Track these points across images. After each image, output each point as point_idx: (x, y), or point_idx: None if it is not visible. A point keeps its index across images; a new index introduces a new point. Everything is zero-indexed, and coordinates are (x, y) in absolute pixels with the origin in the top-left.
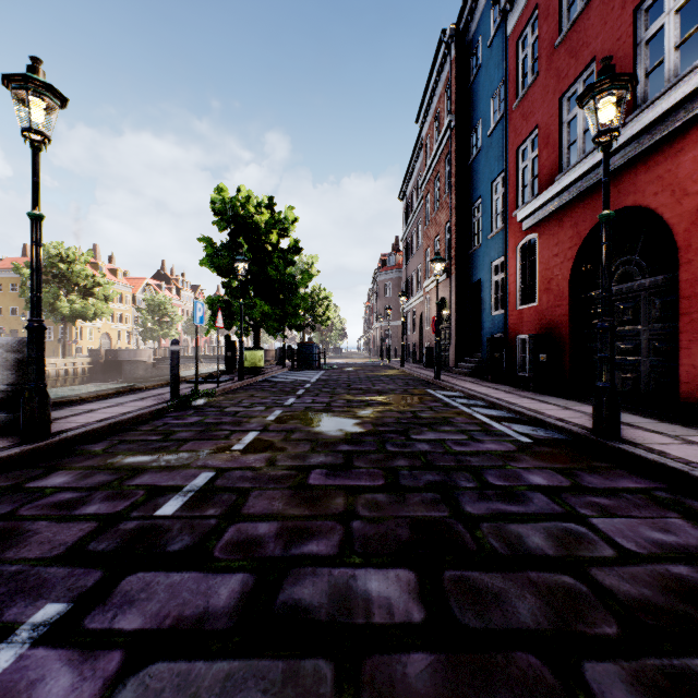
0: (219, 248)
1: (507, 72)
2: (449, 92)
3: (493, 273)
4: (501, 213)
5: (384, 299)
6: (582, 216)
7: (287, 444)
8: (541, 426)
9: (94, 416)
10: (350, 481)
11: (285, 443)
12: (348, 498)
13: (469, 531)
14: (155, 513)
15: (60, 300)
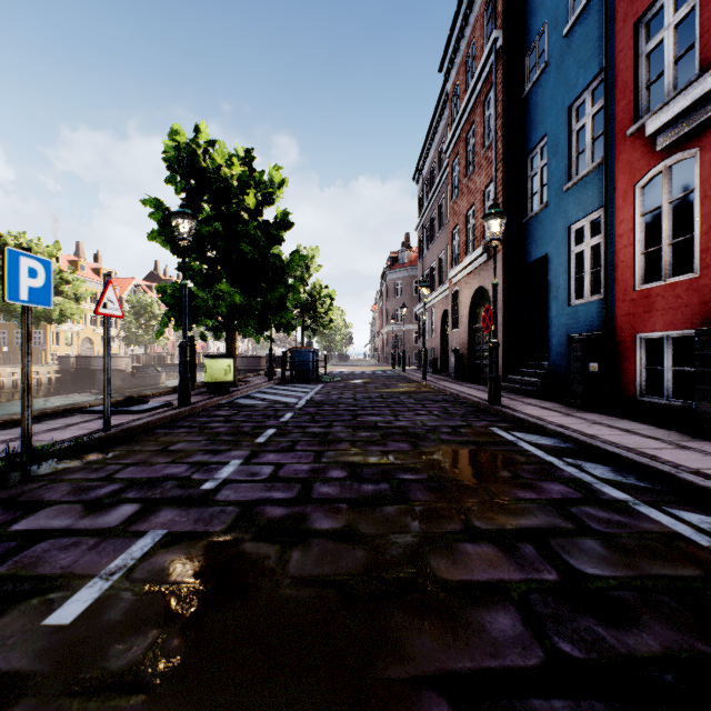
0: None
1: None
2: (494, 0)
3: (573, 241)
4: (589, 146)
5: (394, 300)
6: None
7: None
8: None
9: None
10: None
11: None
12: None
13: None
14: None
15: None
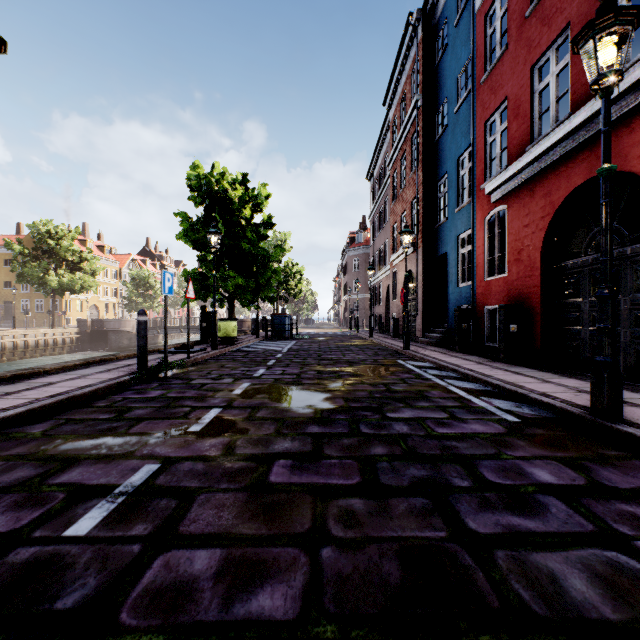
0: (195, 222)
1: (474, 49)
2: (416, 72)
3: (460, 246)
4: (467, 187)
5: (352, 273)
6: (556, 185)
7: (250, 424)
8: (524, 402)
9: (49, 390)
10: (319, 478)
11: (248, 423)
12: (316, 506)
13: (481, 567)
14: (65, 531)
15: (49, 274)
